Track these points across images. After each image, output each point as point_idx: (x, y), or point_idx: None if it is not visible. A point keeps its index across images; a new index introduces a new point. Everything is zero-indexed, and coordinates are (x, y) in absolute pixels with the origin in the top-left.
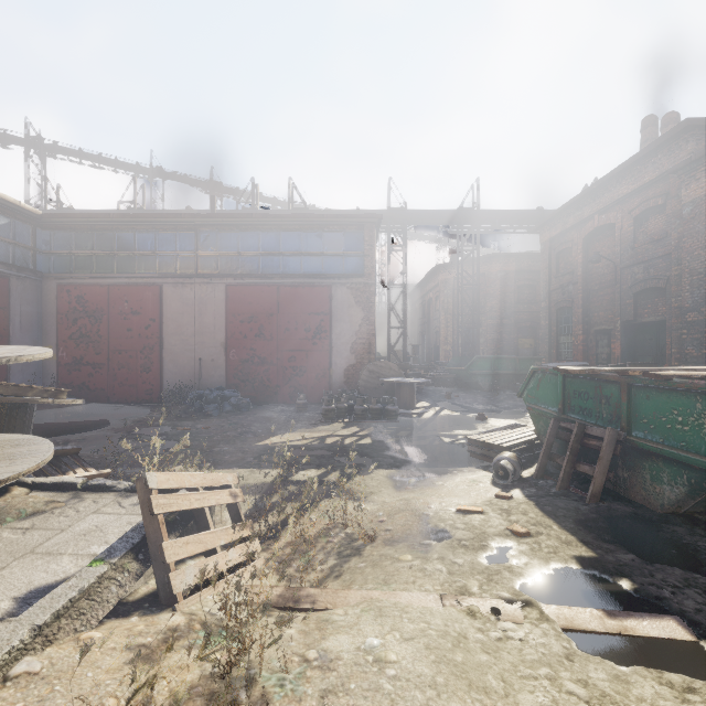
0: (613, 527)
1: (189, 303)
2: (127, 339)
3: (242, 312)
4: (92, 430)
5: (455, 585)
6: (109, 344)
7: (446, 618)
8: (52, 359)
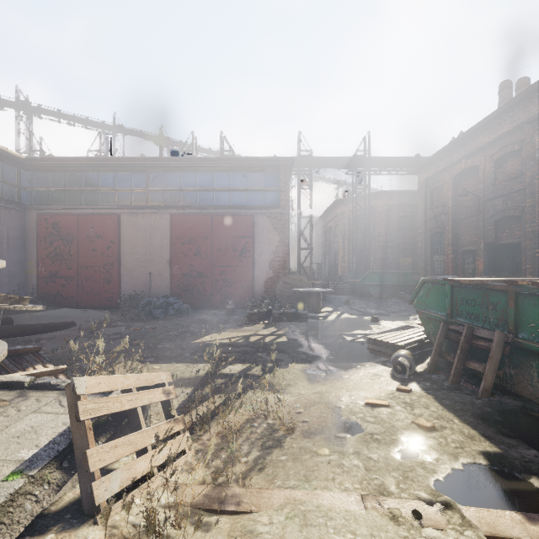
0: (508, 421)
1: (141, 229)
2: (92, 257)
3: (183, 236)
4: (61, 330)
5: (373, 483)
6: (78, 261)
7: (370, 525)
8: (33, 273)
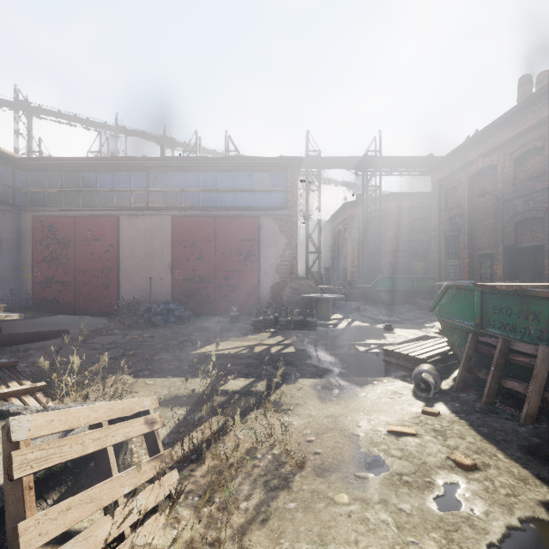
0: None
1: (141, 232)
2: (90, 261)
3: (185, 239)
4: (53, 339)
5: None
6: (75, 266)
7: None
8: (28, 278)
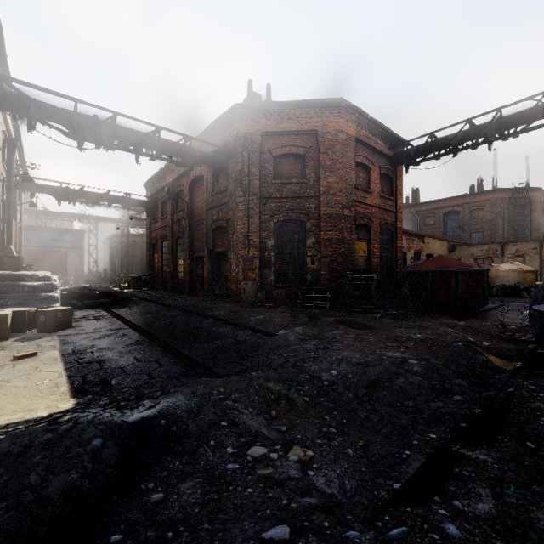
0: None
1: None
2: None
3: (29, 259)
4: None
5: None
6: None
7: None
8: None
